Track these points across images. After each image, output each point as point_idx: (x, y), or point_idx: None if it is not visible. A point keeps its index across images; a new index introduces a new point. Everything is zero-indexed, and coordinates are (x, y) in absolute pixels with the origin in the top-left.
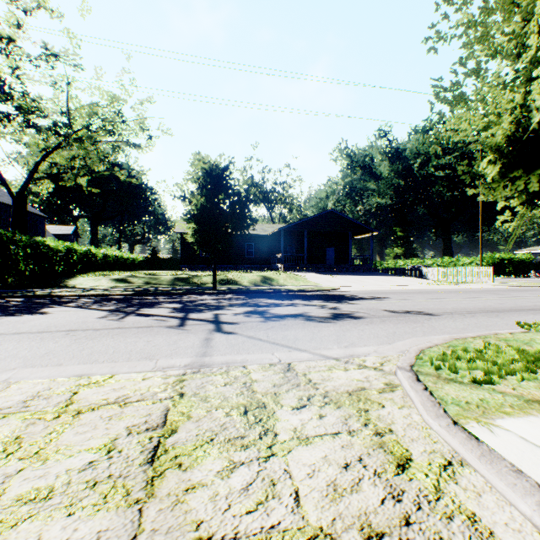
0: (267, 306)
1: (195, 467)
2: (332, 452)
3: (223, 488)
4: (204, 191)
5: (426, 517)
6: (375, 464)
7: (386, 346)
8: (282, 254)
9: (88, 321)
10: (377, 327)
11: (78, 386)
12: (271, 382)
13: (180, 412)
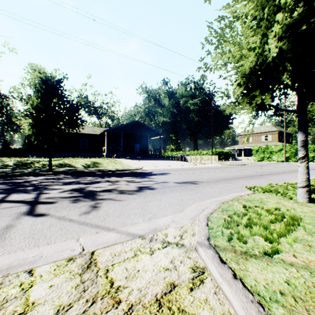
0: (89, 183)
1: None
2: None
3: None
4: (40, 94)
5: None
6: None
7: (179, 214)
8: (106, 147)
9: None
10: (170, 196)
11: None
12: (55, 304)
13: None
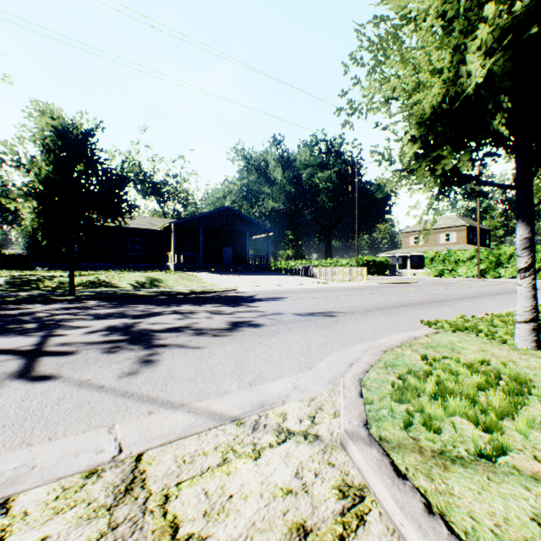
0: (142, 316)
1: None
2: None
3: None
4: (52, 156)
5: None
6: None
7: (307, 373)
8: (174, 252)
9: None
10: (287, 339)
11: None
12: None
13: None
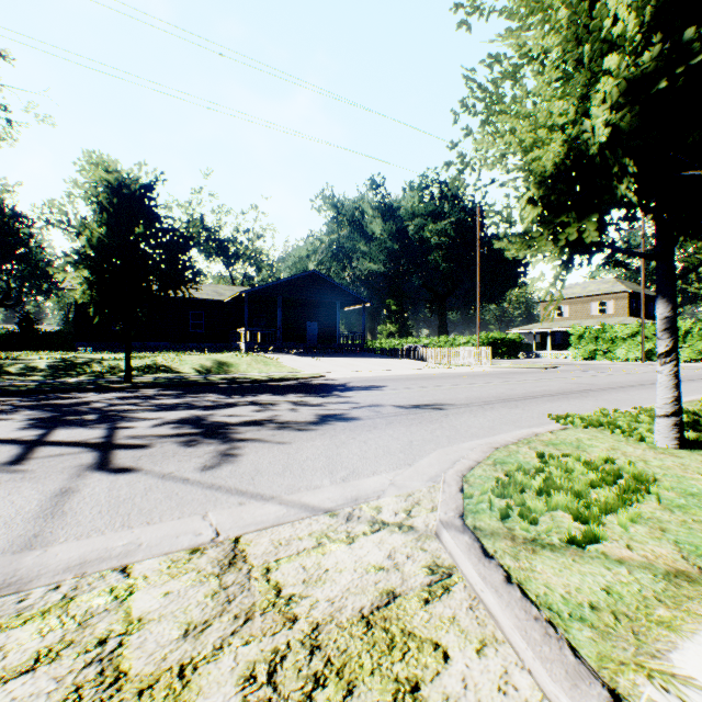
0: (214, 408)
1: None
2: None
3: None
4: (107, 217)
5: None
6: None
7: (406, 470)
8: (246, 328)
9: None
10: (385, 435)
11: None
12: (180, 620)
13: None
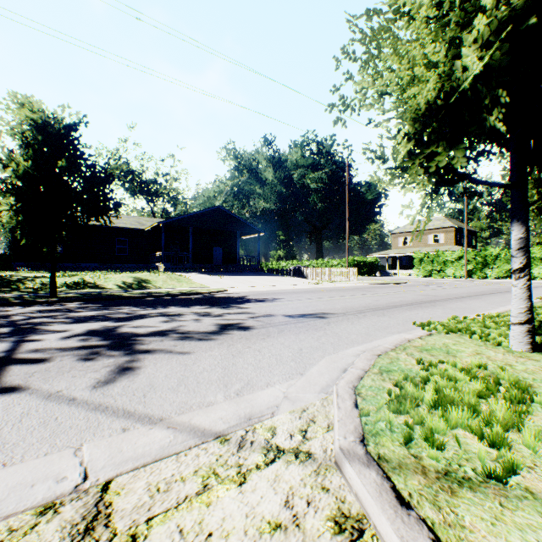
0: (125, 319)
1: None
2: None
3: None
4: (31, 151)
5: None
6: None
7: (298, 380)
8: (163, 252)
9: None
10: (278, 343)
11: None
12: None
13: None
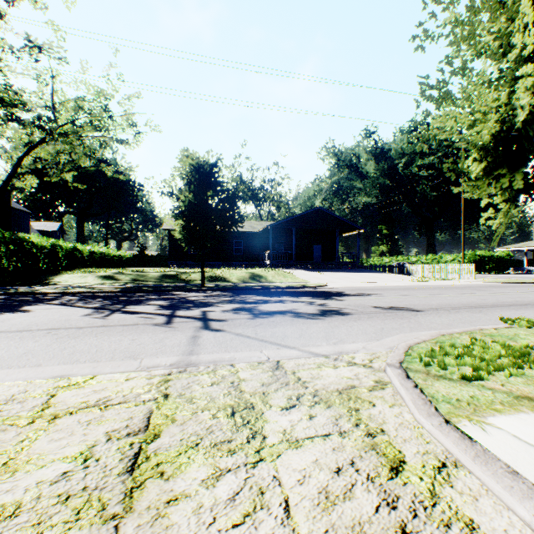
0: (255, 303)
1: (178, 476)
2: (323, 456)
3: (207, 498)
4: (192, 187)
5: (423, 526)
6: (368, 468)
7: (374, 342)
8: (270, 251)
9: (71, 319)
10: (365, 324)
11: (56, 388)
12: (259, 381)
13: (164, 414)
